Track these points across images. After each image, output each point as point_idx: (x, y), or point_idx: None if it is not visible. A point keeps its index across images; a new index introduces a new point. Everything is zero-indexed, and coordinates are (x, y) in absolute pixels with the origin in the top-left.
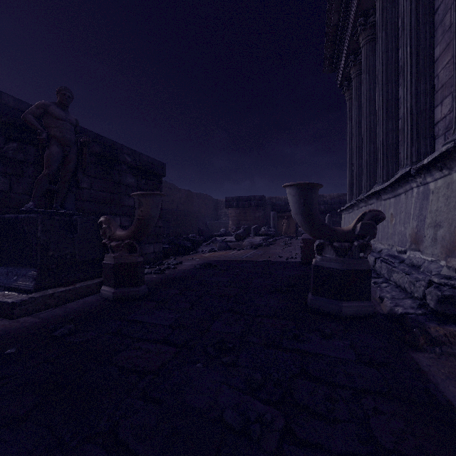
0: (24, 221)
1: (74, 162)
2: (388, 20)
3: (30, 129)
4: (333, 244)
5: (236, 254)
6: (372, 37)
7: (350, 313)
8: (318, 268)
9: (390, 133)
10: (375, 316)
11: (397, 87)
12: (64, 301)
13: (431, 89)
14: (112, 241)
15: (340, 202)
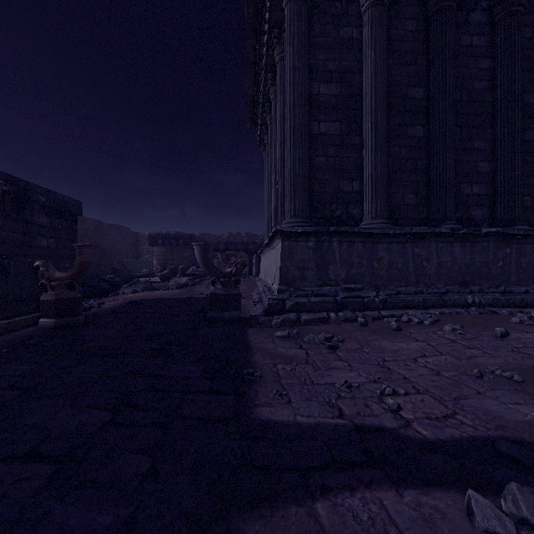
0: None
1: None
2: None
3: None
4: (220, 280)
5: (162, 294)
6: None
7: (229, 318)
8: (212, 294)
9: None
10: (242, 319)
11: None
12: (8, 331)
13: None
14: (52, 282)
15: None
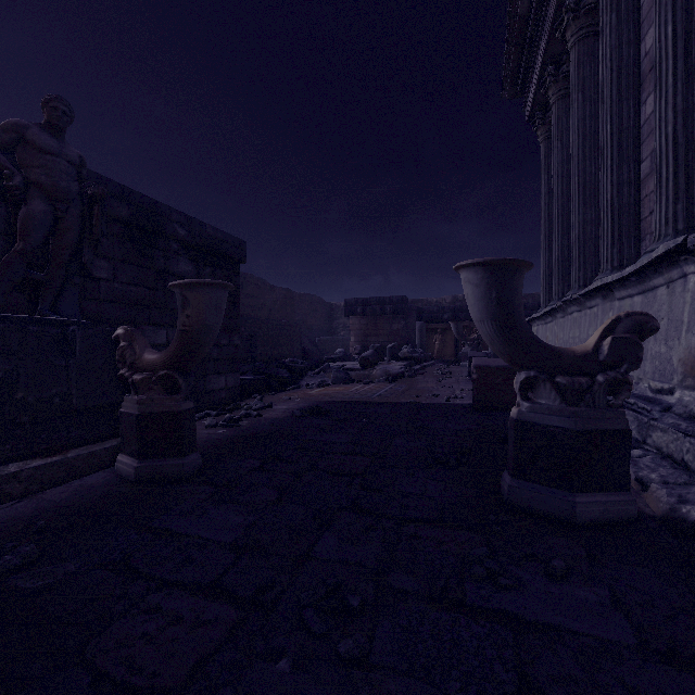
0: None
1: (75, 231)
2: None
3: None
4: (554, 380)
5: (363, 391)
6: (588, 30)
7: (592, 516)
8: (524, 427)
9: (624, 186)
10: (640, 523)
11: (638, 108)
12: (42, 484)
13: None
14: (137, 373)
15: (525, 307)
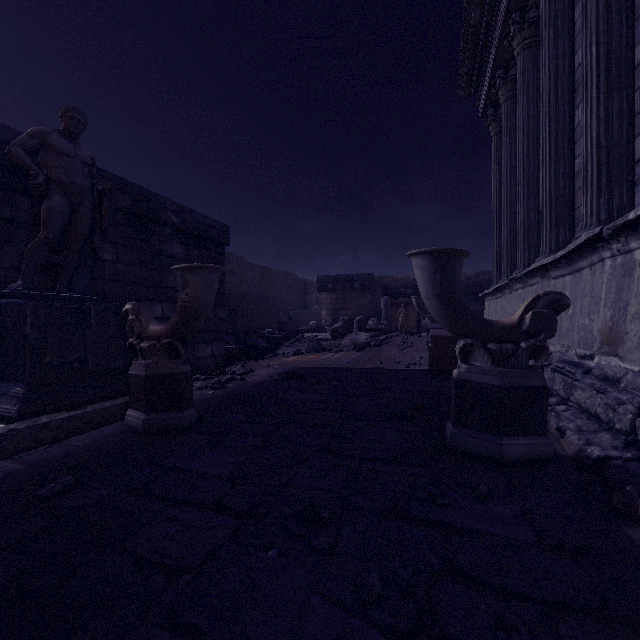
0: (6, 310)
1: (88, 221)
2: (559, 12)
3: (22, 170)
4: (487, 346)
5: (333, 359)
6: (532, 40)
7: (516, 455)
8: (462, 384)
9: (561, 180)
10: (554, 461)
11: (572, 112)
12: (67, 433)
13: (629, 109)
14: (144, 341)
15: (480, 283)
